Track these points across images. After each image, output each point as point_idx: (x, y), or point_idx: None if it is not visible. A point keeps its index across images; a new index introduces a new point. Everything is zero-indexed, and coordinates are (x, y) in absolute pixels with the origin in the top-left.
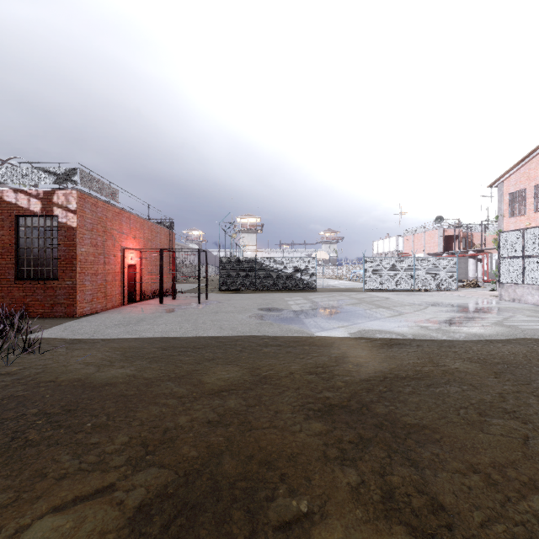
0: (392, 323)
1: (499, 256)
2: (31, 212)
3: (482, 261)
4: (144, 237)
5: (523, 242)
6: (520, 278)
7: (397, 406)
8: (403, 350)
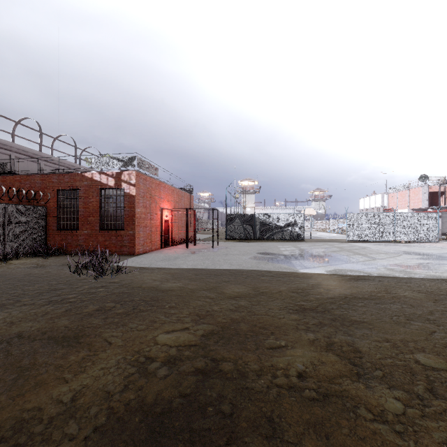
0: (364, 266)
1: None
2: (109, 186)
3: None
4: (174, 200)
5: None
6: None
7: (349, 311)
8: (366, 283)
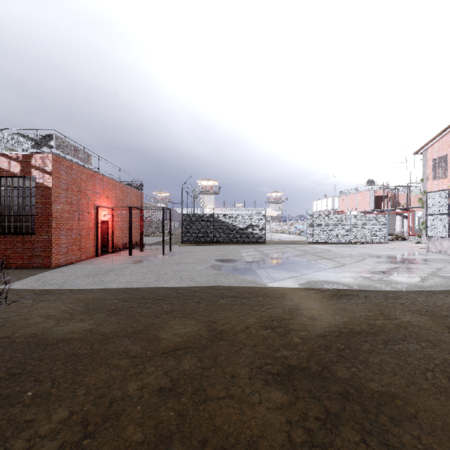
0: (337, 274)
1: (427, 213)
2: (11, 174)
3: (407, 218)
4: (116, 197)
5: (449, 200)
6: (446, 232)
7: (359, 368)
8: (353, 302)
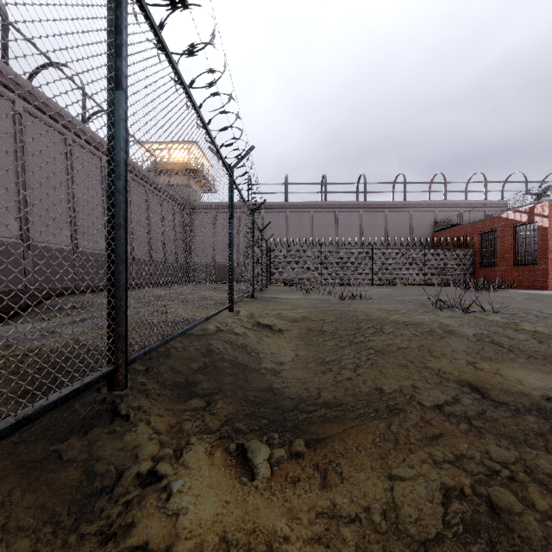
0: None
1: None
2: (521, 223)
3: None
4: None
5: None
6: None
7: None
8: None
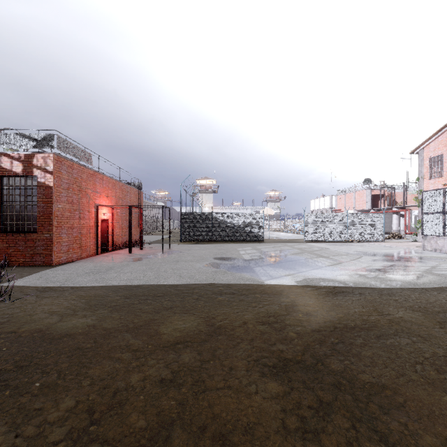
0: (333, 272)
1: (422, 212)
2: (13, 173)
3: (404, 216)
4: (116, 196)
5: (444, 199)
6: (442, 231)
7: (351, 361)
8: (348, 298)
